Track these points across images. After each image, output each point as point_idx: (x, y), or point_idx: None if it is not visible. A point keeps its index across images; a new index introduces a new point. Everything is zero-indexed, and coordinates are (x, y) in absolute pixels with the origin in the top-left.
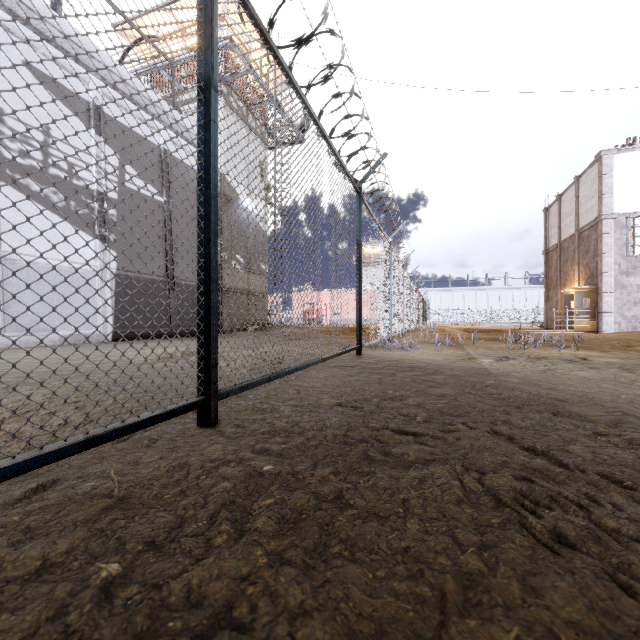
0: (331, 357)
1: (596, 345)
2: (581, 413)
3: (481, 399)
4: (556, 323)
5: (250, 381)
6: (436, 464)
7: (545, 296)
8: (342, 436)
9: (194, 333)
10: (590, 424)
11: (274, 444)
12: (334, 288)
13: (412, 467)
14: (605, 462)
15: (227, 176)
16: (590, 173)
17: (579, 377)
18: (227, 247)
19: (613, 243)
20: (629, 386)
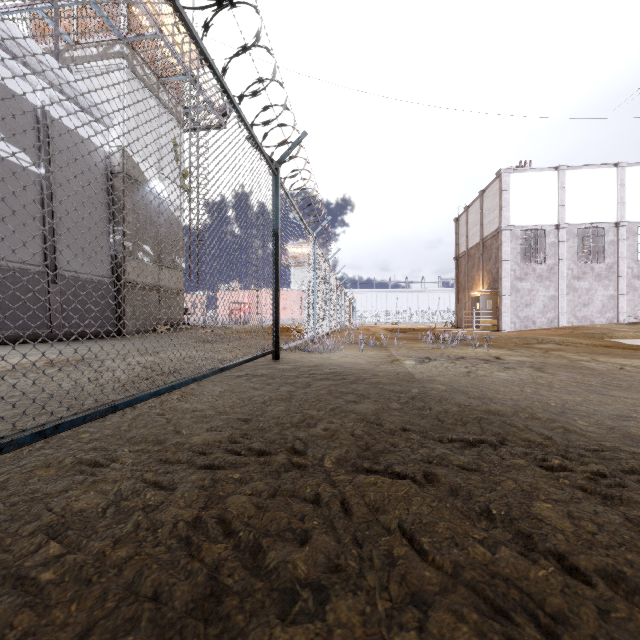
0: (234, 365)
1: (502, 343)
2: (521, 433)
3: (408, 418)
4: (465, 323)
5: (66, 418)
6: (341, 595)
7: (456, 298)
8: (190, 522)
9: (86, 335)
10: (539, 452)
11: (29, 572)
12: (240, 280)
13: (296, 606)
14: (596, 541)
15: (131, 153)
16: (492, 188)
17: (501, 380)
18: (131, 235)
19: (510, 252)
20: (550, 389)
